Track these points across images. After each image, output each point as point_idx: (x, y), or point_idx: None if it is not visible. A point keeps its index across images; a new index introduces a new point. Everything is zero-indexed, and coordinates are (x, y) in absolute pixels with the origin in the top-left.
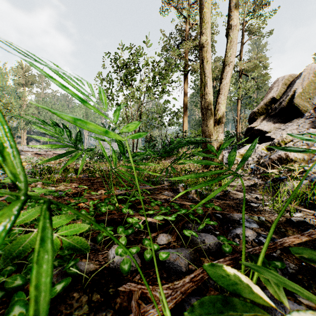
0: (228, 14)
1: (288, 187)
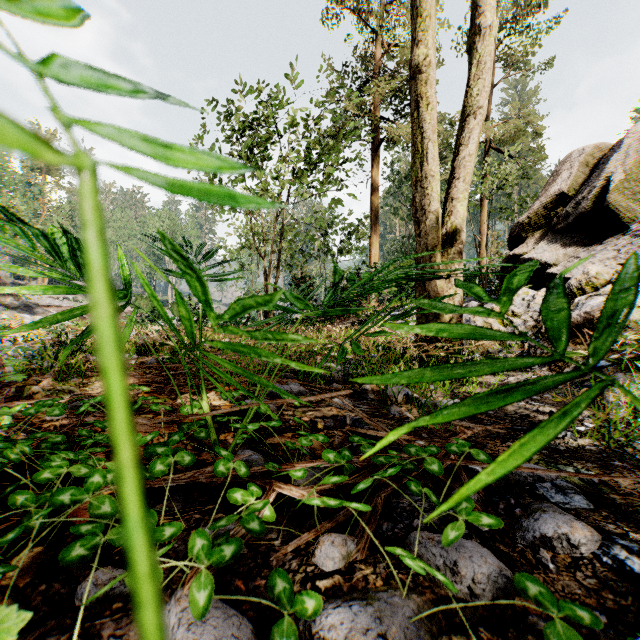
0: (472, 4)
1: (639, 391)
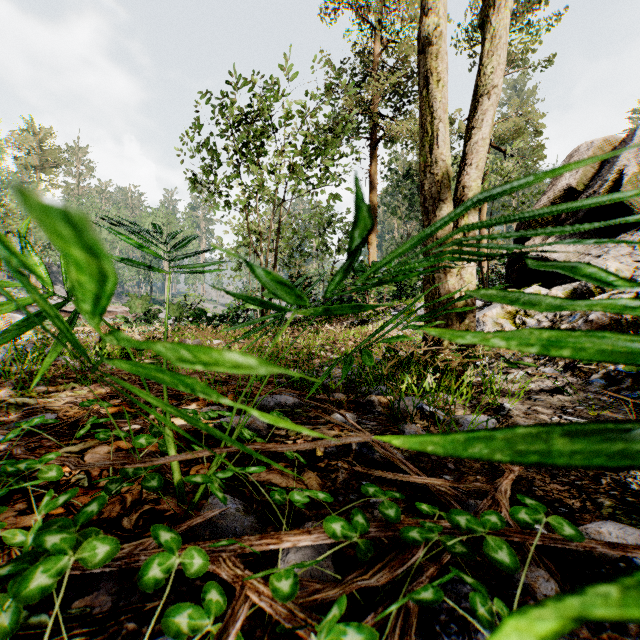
0: None
1: None
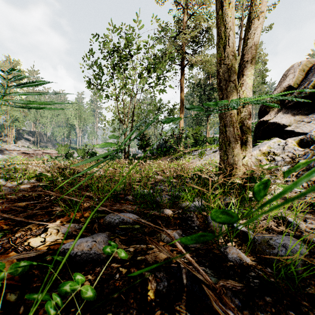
0: None
1: None
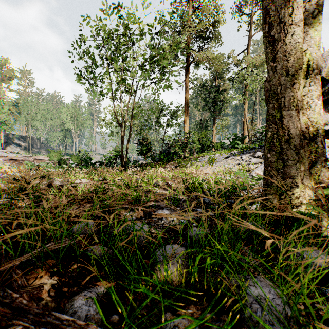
0: None
1: None
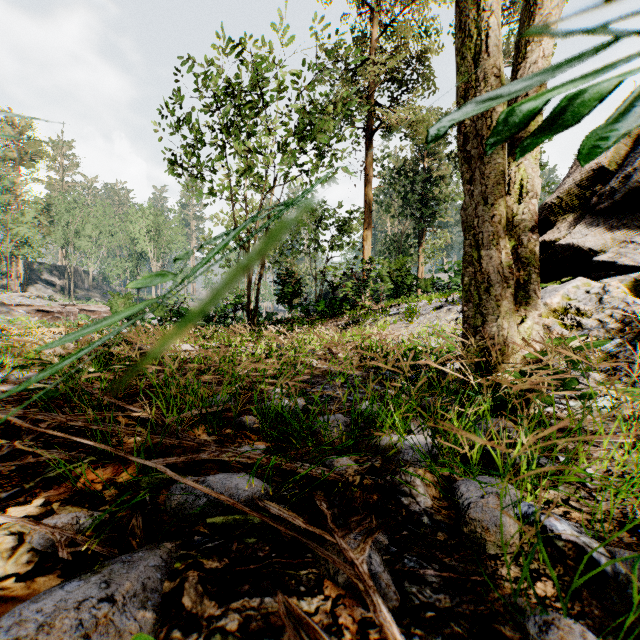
0: None
1: None
